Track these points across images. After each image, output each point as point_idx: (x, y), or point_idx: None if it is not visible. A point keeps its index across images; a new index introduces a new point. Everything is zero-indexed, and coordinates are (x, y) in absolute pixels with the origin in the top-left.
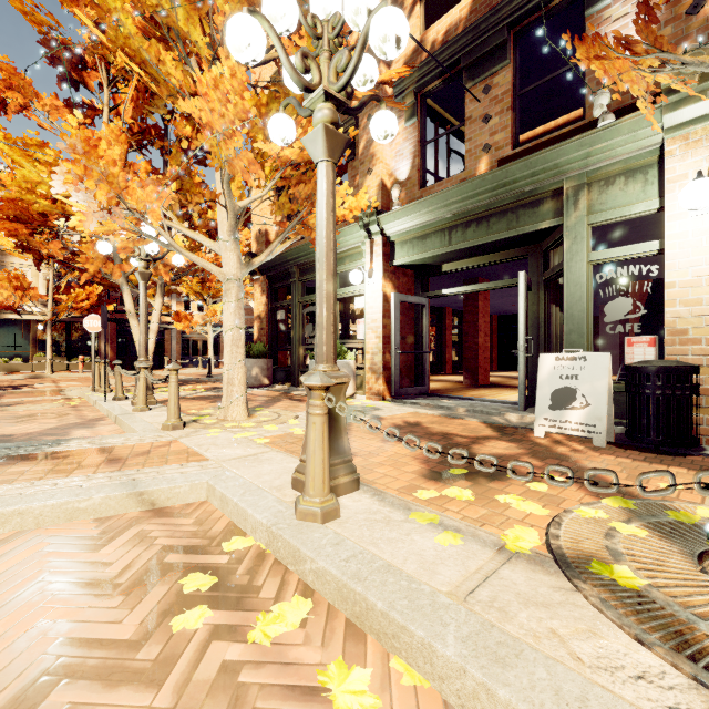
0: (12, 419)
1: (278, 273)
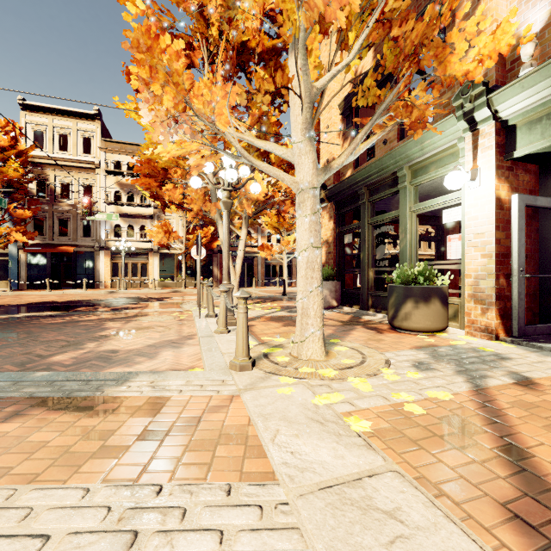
0: (134, 330)
1: (345, 197)
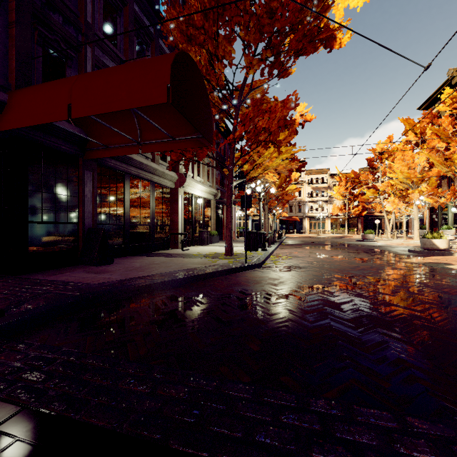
0: None
1: None
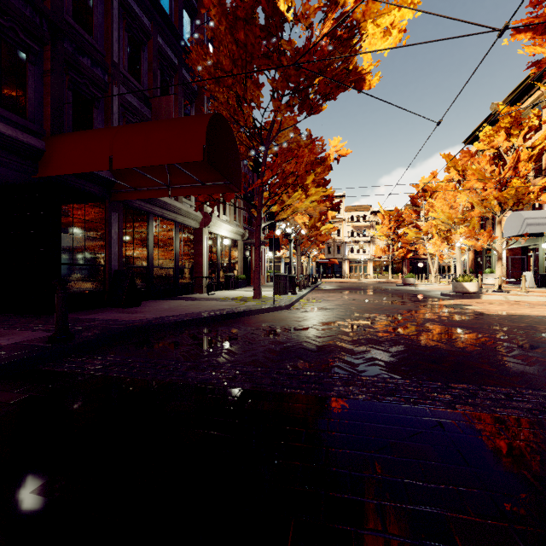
0: None
1: None
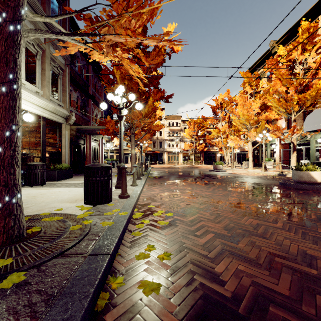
0: None
1: (255, 142)
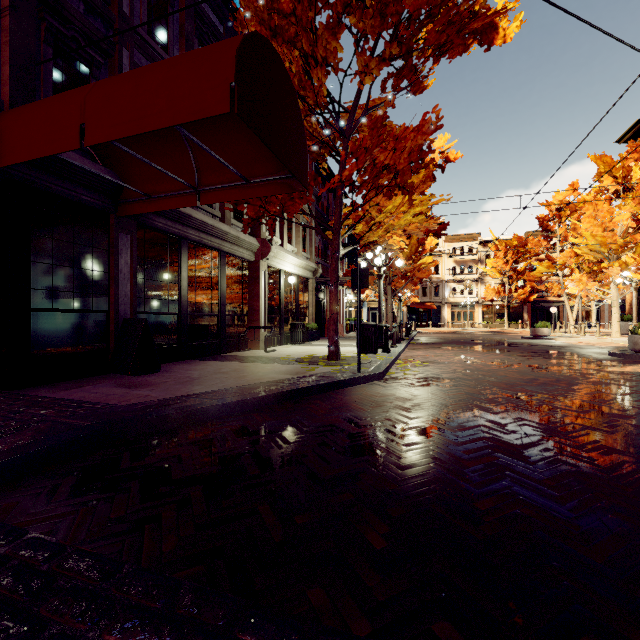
0: None
1: None
